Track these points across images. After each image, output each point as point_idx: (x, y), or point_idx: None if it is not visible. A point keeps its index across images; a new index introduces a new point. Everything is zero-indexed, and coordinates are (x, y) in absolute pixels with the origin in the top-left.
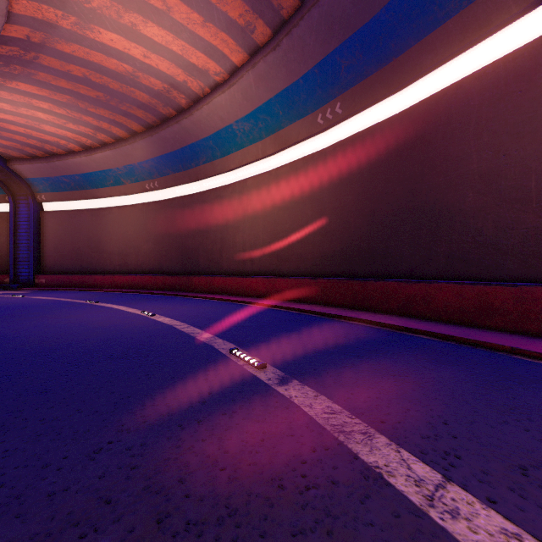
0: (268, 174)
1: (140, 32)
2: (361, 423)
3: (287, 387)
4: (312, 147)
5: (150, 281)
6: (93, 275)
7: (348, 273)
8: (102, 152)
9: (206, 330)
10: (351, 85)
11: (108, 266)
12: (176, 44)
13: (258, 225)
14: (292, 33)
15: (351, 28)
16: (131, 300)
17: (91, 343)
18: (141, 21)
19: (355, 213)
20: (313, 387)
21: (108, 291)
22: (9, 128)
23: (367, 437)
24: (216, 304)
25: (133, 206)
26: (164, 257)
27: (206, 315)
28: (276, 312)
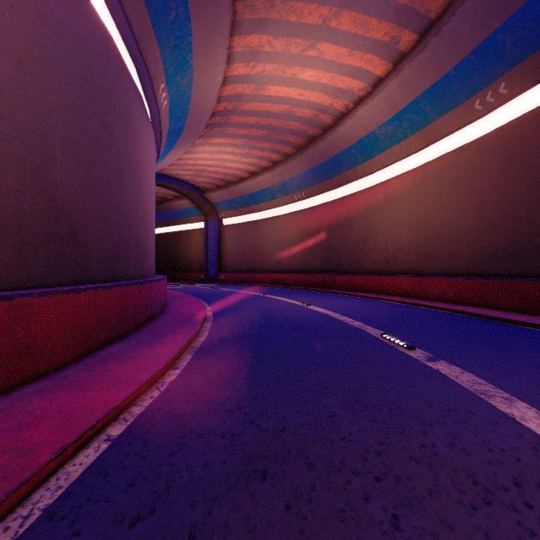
0: (414, 171)
1: (297, 78)
2: (504, 393)
3: (435, 363)
4: (467, 136)
5: (298, 279)
6: (255, 273)
7: (517, 272)
8: (263, 175)
9: (356, 319)
10: (520, 59)
11: (266, 266)
12: (325, 77)
13: (402, 224)
14: (441, 31)
15: (518, 1)
16: (287, 293)
17: (276, 320)
18: (299, 70)
19: (527, 204)
20: (460, 367)
21: (267, 286)
22: (207, 169)
23: (508, 401)
24: (359, 300)
25: (284, 215)
26: (310, 257)
27: (352, 308)
28: (423, 310)
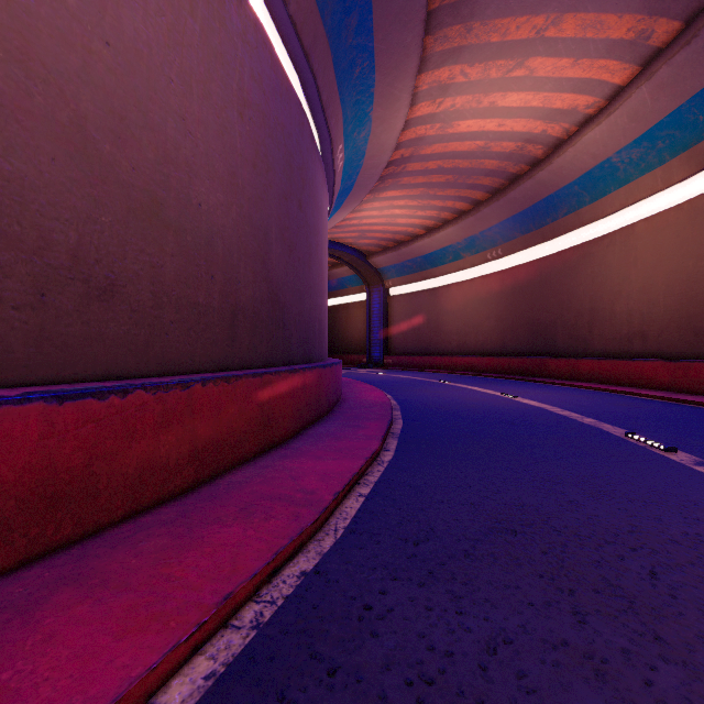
0: (675, 209)
1: (497, 107)
2: None
3: None
4: None
5: (492, 363)
6: (432, 356)
7: None
8: (444, 230)
9: (585, 416)
10: None
11: (446, 347)
12: (536, 99)
13: (656, 286)
14: None
15: None
16: (479, 382)
17: (477, 412)
18: (500, 96)
19: None
20: None
21: (449, 373)
22: (373, 229)
23: None
24: (587, 393)
25: (472, 280)
26: (509, 335)
27: (578, 403)
28: (691, 408)
